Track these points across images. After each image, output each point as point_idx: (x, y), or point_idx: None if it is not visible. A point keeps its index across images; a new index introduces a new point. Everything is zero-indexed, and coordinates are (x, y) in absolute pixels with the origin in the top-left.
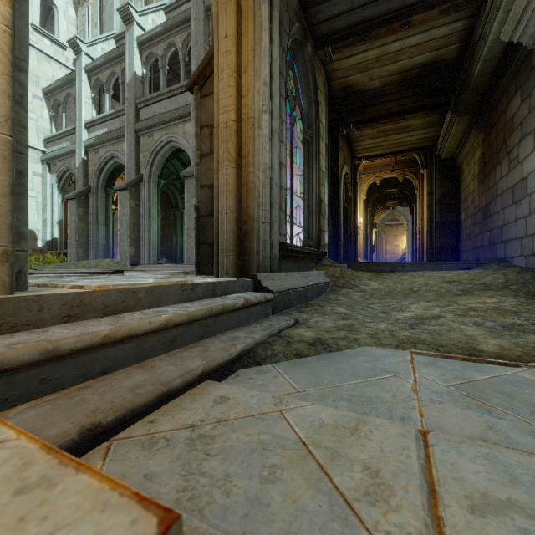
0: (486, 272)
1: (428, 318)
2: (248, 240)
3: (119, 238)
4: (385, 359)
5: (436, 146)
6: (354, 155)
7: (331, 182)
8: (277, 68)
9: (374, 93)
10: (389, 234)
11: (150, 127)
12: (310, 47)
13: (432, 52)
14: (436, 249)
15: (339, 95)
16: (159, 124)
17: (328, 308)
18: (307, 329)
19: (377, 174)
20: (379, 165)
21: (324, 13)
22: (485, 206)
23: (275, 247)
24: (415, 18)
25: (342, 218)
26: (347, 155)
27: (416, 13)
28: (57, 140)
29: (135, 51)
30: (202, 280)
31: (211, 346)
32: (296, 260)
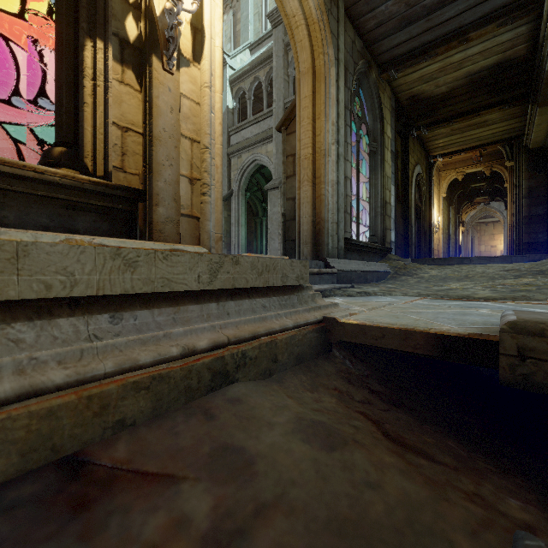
0: None
1: (458, 289)
2: (321, 235)
3: None
4: (402, 298)
5: (524, 136)
6: (428, 153)
7: (402, 184)
8: (343, 107)
9: (442, 97)
10: (483, 233)
11: (239, 150)
12: (374, 73)
13: (498, 55)
14: (524, 245)
15: (406, 104)
16: (246, 147)
17: (381, 285)
18: (358, 289)
19: (459, 169)
20: (461, 159)
21: (386, 46)
22: None
23: (341, 240)
24: (473, 34)
25: (413, 217)
26: (420, 154)
27: (473, 30)
28: None
29: (228, 89)
30: None
31: None
32: (360, 253)
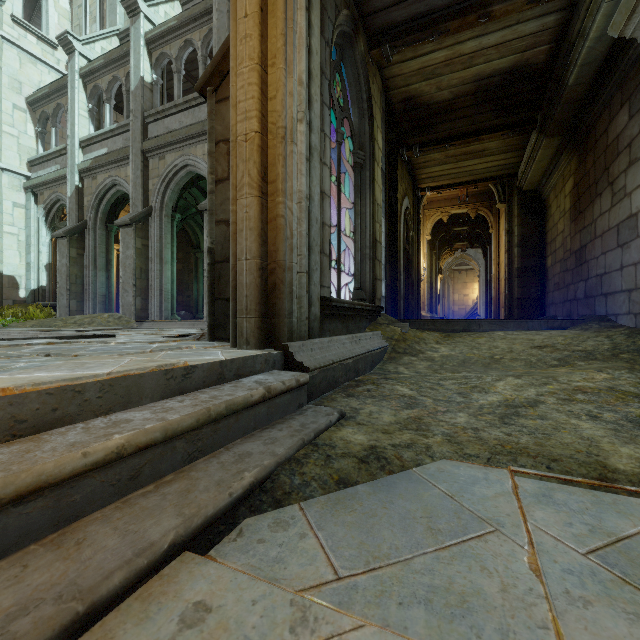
0: (586, 333)
1: (522, 404)
2: (277, 296)
3: (122, 287)
4: (475, 490)
5: (517, 175)
6: (416, 185)
7: (389, 218)
8: (318, 64)
9: (443, 107)
10: (457, 281)
11: (162, 147)
12: (362, 44)
13: (516, 54)
14: (517, 301)
15: (399, 109)
16: (172, 144)
17: (385, 388)
18: (356, 429)
19: (444, 209)
20: (447, 197)
21: None
22: (579, 250)
23: (315, 304)
24: (497, 9)
25: (402, 263)
26: (408, 184)
27: (498, 2)
28: (44, 162)
29: (142, 50)
30: (207, 356)
31: (202, 478)
32: (344, 319)
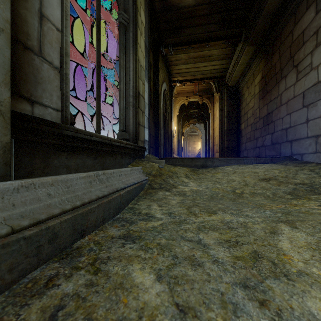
0: (291, 167)
1: None
2: None
3: None
4: None
5: (225, 77)
6: (171, 78)
7: (153, 93)
8: None
9: (188, 12)
10: (190, 141)
11: None
12: None
13: None
14: (225, 148)
15: (159, 8)
16: None
17: (108, 284)
18: None
19: (186, 98)
20: (187, 91)
21: None
22: (266, 115)
23: None
24: None
25: (162, 123)
26: (166, 76)
27: None
28: None
29: None
30: None
31: None
32: (97, 154)
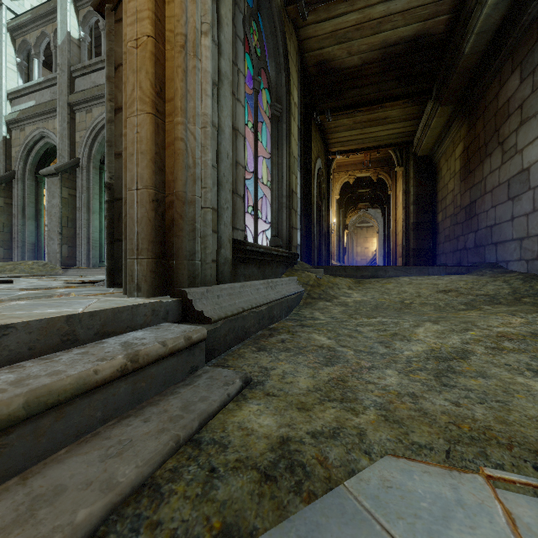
0: (483, 278)
1: (452, 355)
2: (175, 234)
3: (48, 235)
4: None
5: (413, 143)
6: (327, 149)
7: (304, 176)
8: None
9: (353, 72)
10: (359, 236)
11: (88, 100)
12: None
13: (419, 23)
14: (413, 251)
15: (313, 73)
16: (98, 97)
17: (301, 338)
18: (263, 405)
19: (350, 172)
20: (353, 163)
21: None
22: (469, 205)
23: (225, 246)
24: None
25: (315, 216)
26: (321, 148)
27: None
28: None
29: (69, 6)
30: (60, 308)
31: None
32: (260, 264)
